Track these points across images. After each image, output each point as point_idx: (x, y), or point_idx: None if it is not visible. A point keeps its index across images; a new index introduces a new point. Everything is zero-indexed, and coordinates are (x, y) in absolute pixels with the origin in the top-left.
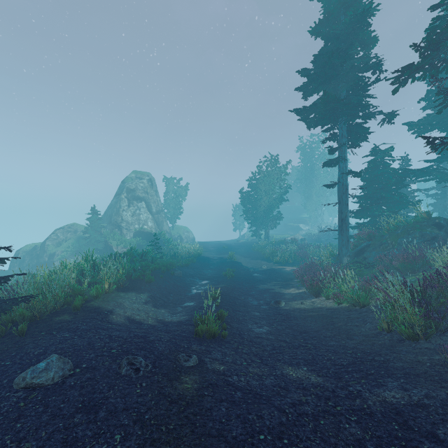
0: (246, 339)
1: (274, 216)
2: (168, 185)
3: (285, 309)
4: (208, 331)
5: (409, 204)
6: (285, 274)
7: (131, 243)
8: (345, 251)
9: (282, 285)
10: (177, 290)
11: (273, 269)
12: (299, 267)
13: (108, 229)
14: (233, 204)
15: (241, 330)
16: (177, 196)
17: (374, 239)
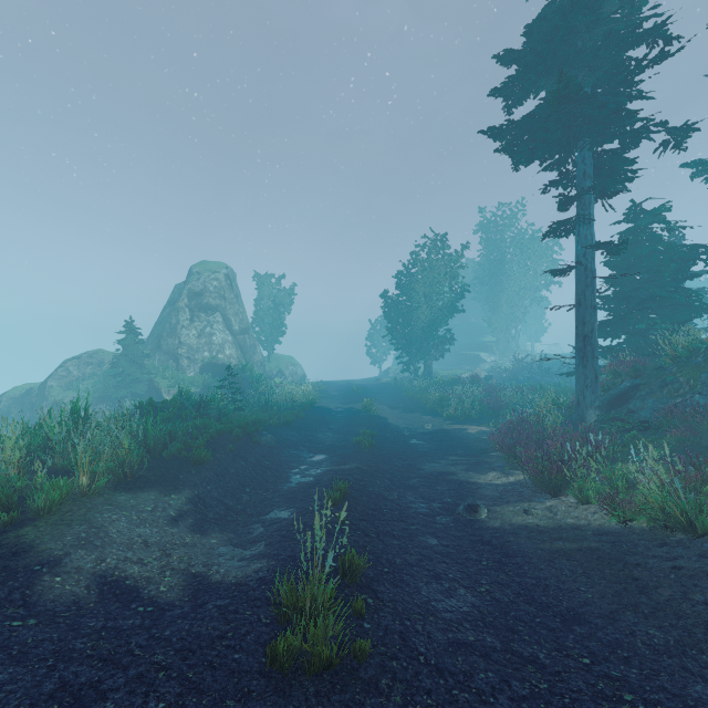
0: (424, 656)
1: (441, 338)
2: (261, 287)
3: (492, 528)
4: (310, 647)
5: (702, 310)
6: (470, 439)
7: (195, 384)
8: (591, 398)
9: (470, 465)
10: (261, 476)
11: (444, 430)
12: (493, 427)
13: (156, 360)
14: (370, 320)
15: (405, 609)
16: (276, 305)
17: (645, 375)
